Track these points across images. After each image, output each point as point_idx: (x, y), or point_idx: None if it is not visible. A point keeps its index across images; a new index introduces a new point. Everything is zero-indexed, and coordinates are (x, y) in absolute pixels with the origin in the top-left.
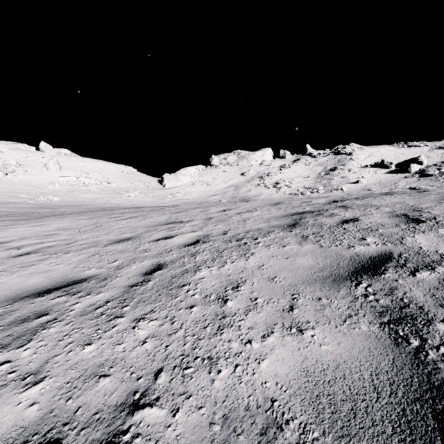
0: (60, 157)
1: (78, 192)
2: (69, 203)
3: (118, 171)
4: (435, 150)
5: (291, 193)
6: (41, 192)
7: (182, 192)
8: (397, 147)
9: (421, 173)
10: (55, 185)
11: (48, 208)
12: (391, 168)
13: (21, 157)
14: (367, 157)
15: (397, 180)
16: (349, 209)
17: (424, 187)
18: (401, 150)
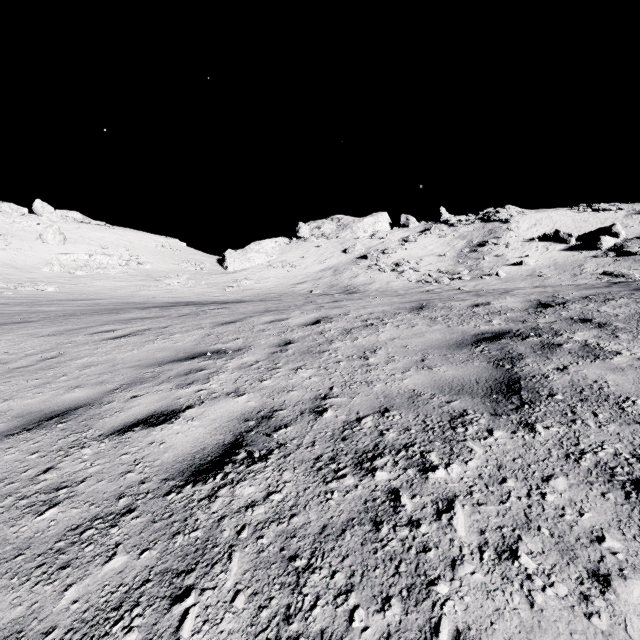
0: (66, 224)
1: (89, 278)
2: (70, 296)
3: (156, 246)
4: (634, 215)
5: (420, 281)
6: (30, 278)
7: (252, 278)
8: (576, 211)
9: (618, 251)
10: (53, 267)
11: (28, 305)
12: (570, 243)
13: (3, 224)
14: (532, 226)
15: (582, 260)
16: (618, 333)
17: (628, 272)
18: (582, 215)
